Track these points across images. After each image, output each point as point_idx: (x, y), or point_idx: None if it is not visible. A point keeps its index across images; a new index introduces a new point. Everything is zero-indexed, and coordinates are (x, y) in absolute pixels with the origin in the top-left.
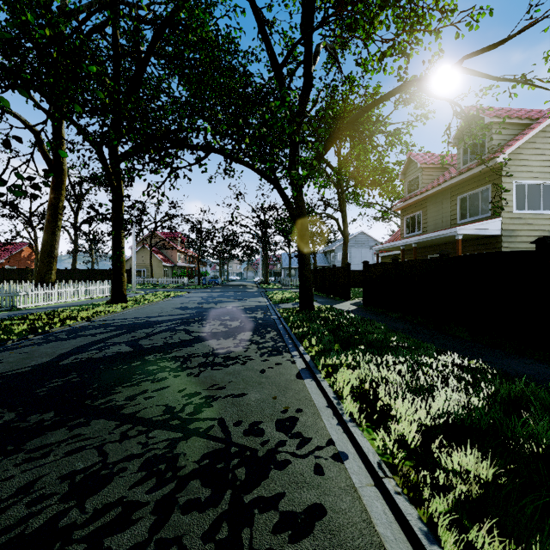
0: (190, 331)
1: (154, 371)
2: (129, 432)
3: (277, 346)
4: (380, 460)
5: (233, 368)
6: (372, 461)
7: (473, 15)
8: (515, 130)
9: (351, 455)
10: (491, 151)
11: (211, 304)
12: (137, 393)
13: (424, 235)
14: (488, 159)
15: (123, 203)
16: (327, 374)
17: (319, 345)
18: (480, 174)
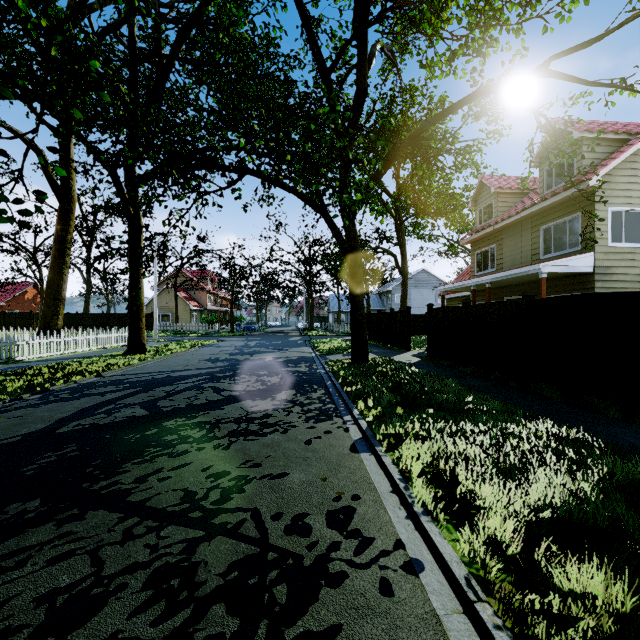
0: (220, 389)
1: (173, 442)
2: (135, 529)
3: (325, 409)
4: (468, 573)
5: (271, 438)
6: (457, 574)
7: (565, 4)
8: (610, 147)
9: (428, 563)
10: (581, 172)
11: (246, 355)
12: (150, 472)
13: (499, 273)
14: (578, 182)
15: (141, 235)
16: (389, 446)
17: (377, 407)
18: (568, 200)
